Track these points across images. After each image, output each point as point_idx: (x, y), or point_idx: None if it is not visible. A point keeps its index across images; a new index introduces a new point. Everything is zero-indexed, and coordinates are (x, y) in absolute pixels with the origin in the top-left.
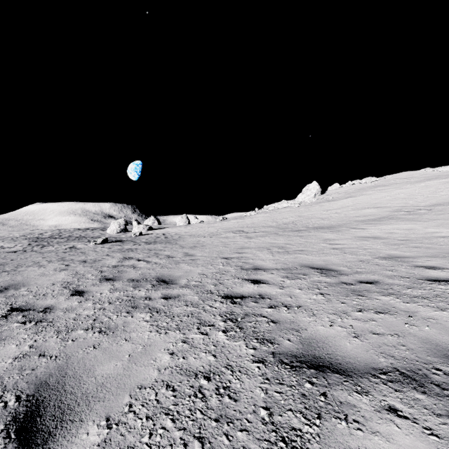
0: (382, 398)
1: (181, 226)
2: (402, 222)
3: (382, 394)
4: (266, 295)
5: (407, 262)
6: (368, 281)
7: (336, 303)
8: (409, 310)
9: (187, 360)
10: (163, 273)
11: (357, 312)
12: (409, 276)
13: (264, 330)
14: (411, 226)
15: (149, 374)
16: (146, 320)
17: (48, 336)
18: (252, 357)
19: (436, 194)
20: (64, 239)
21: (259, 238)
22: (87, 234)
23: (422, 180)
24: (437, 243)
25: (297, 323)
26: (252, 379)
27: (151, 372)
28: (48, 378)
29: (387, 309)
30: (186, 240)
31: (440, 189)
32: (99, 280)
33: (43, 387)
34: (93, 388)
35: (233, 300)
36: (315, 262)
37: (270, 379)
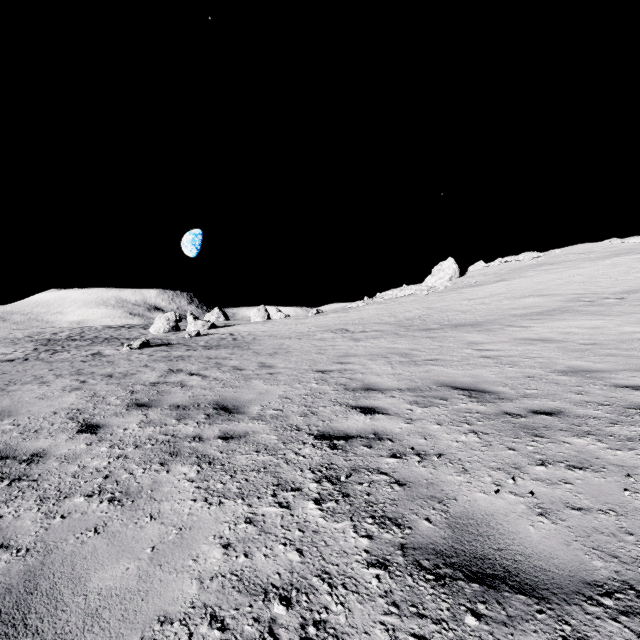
0: None
1: (257, 322)
2: (582, 316)
3: None
4: (385, 434)
5: (601, 379)
6: (546, 411)
7: (500, 449)
8: (624, 463)
9: (252, 561)
10: (225, 395)
11: (537, 466)
12: (610, 402)
13: (385, 500)
14: (597, 322)
15: (183, 590)
16: (190, 479)
17: (24, 508)
18: (365, 555)
19: (628, 276)
20: (87, 342)
21: (371, 340)
22: (121, 334)
23: (607, 256)
24: None
25: (440, 485)
26: (367, 605)
27: (187, 586)
28: (3, 596)
29: (586, 460)
30: (264, 344)
31: (635, 268)
32: (127, 407)
33: None
34: (78, 620)
35: (332, 443)
36: (458, 379)
37: (400, 604)
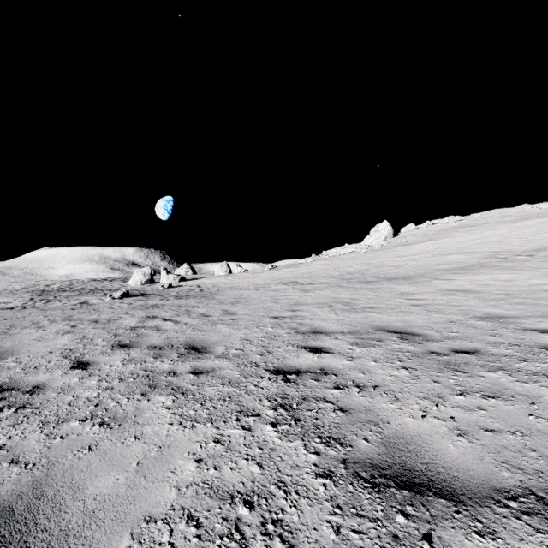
0: (518, 546)
1: (220, 276)
2: (497, 271)
3: (517, 538)
4: (330, 370)
5: (513, 324)
6: (466, 350)
7: (426, 382)
8: (529, 393)
9: (220, 473)
10: (194, 337)
11: (457, 396)
12: (519, 343)
13: (330, 423)
14: (510, 276)
15: (164, 495)
16: (167, 407)
17: (29, 430)
18: (314, 468)
19: (537, 236)
20: (76, 292)
21: (318, 291)
22: (104, 286)
23: (519, 219)
24: (547, 299)
25: (376, 411)
26: (315, 507)
27: (167, 493)
28: (15, 501)
29: (498, 391)
30: (227, 294)
31: (543, 230)
32: (111, 348)
33: (5, 518)
34: (78, 520)
35: (285, 377)
36: (391, 324)
37: (343, 506)
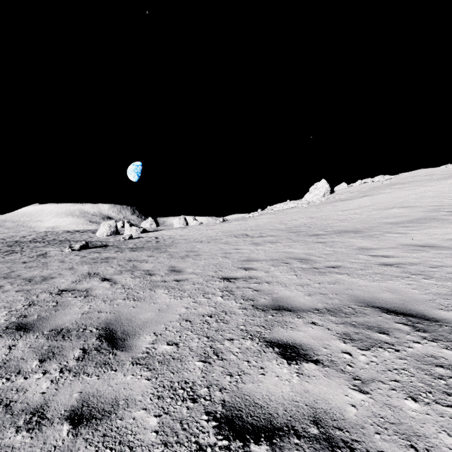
0: None
1: (178, 228)
2: (451, 224)
3: None
4: (335, 426)
5: None
6: None
7: None
8: None
9: None
10: (121, 311)
11: None
12: None
13: None
14: None
15: None
16: None
17: None
18: None
19: None
20: (44, 243)
21: (269, 244)
22: (74, 237)
23: (447, 177)
24: None
25: None
26: None
27: None
28: None
29: None
30: (179, 247)
31: None
32: (2, 331)
33: None
34: None
35: (247, 451)
36: (378, 294)
37: None
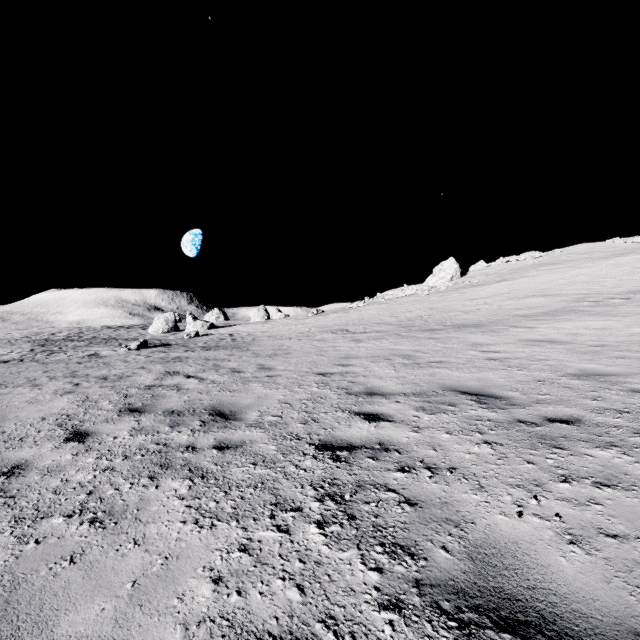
0: None
1: (257, 322)
2: (588, 317)
3: None
4: (391, 444)
5: (616, 384)
6: (562, 419)
7: (517, 462)
8: None
9: (246, 601)
10: (222, 399)
11: (560, 483)
12: (629, 409)
13: (395, 523)
14: (604, 323)
15: (164, 638)
16: (181, 496)
17: None
18: (376, 593)
19: (633, 276)
20: (85, 342)
21: (373, 341)
22: (119, 335)
23: (610, 256)
24: None
25: (455, 505)
26: None
27: (169, 634)
28: None
29: (614, 476)
30: (263, 345)
31: (639, 268)
32: (119, 413)
33: None
34: None
35: (335, 454)
36: (465, 383)
37: None
